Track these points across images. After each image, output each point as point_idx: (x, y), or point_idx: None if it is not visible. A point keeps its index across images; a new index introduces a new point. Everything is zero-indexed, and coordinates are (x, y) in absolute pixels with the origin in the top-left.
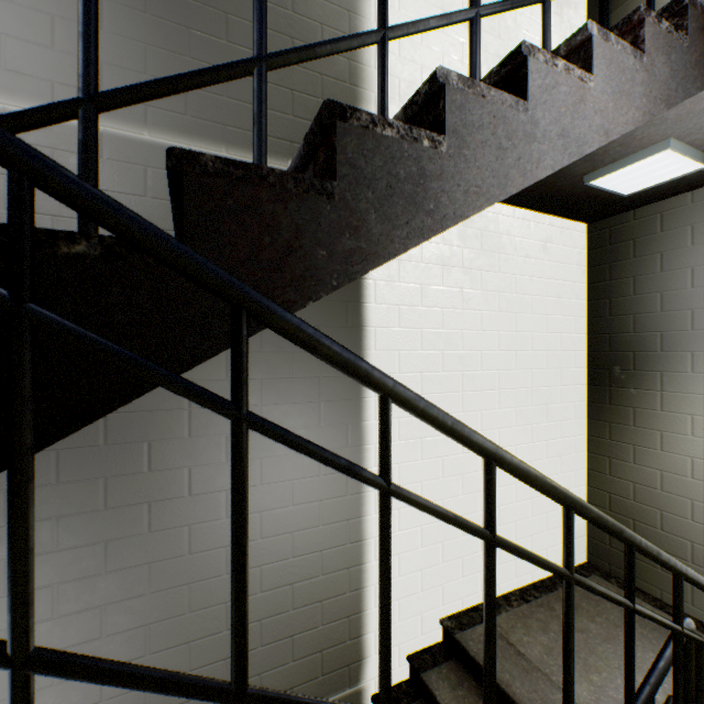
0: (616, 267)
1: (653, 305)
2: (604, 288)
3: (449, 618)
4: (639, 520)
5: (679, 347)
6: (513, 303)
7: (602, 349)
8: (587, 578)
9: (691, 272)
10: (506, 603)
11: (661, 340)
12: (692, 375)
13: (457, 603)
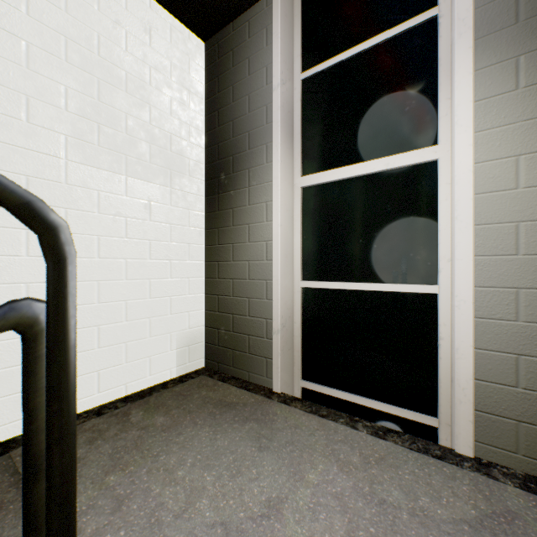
0: (223, 79)
1: (245, 108)
2: (215, 101)
3: None
4: (236, 313)
5: (259, 142)
6: (94, 64)
7: (214, 159)
8: (194, 379)
9: (266, 71)
10: None
11: (249, 139)
12: (267, 165)
13: None
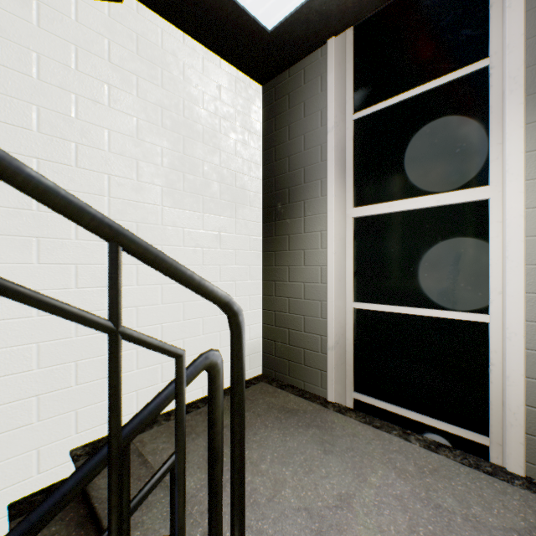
0: (279, 119)
1: (300, 146)
2: (272, 139)
3: (84, 447)
4: (292, 328)
5: (314, 177)
6: (180, 125)
7: (271, 190)
8: (255, 385)
9: (321, 114)
10: (165, 418)
11: (304, 174)
12: (321, 198)
13: (100, 428)
